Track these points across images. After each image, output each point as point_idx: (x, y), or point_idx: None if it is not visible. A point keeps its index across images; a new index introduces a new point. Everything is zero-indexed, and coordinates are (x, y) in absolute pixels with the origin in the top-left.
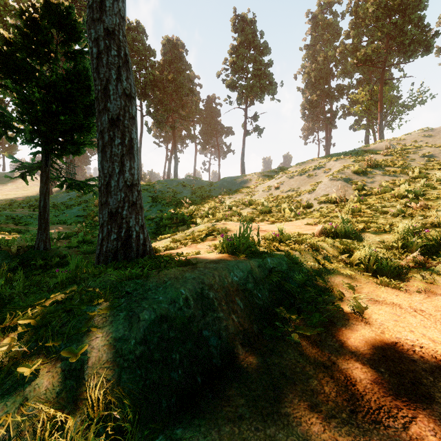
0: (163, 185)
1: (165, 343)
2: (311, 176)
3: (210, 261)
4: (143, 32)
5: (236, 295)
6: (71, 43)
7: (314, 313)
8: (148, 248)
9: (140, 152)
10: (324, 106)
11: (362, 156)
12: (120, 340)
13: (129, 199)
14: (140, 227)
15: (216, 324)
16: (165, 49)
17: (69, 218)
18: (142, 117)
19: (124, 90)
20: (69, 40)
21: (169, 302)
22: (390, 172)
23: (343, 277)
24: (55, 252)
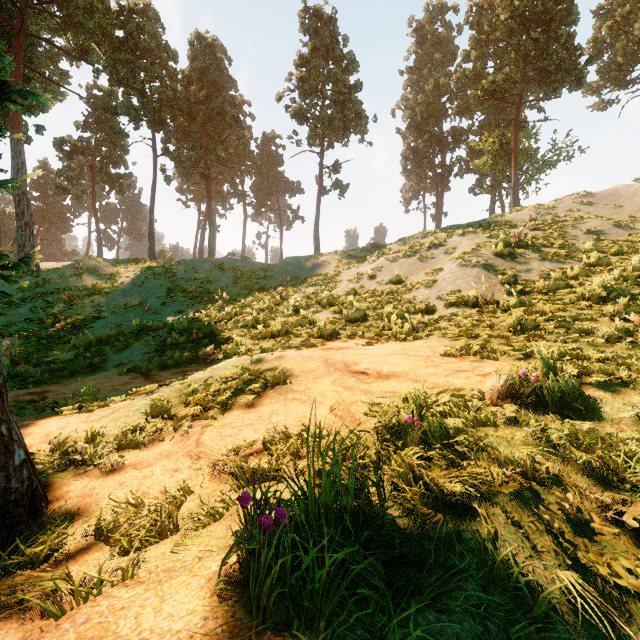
0: (188, 268)
1: None
2: (425, 258)
3: None
4: (157, 19)
5: None
6: None
7: None
8: None
9: (152, 214)
10: (433, 157)
11: (497, 229)
12: None
13: None
14: None
15: None
16: (194, 50)
17: (11, 323)
18: (155, 157)
19: None
20: None
21: None
22: (552, 255)
23: None
24: None
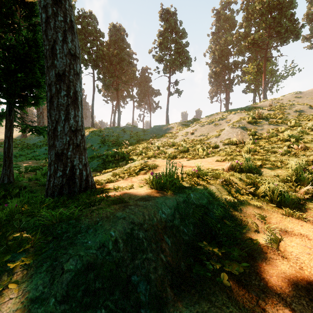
0: (109, 131)
1: (90, 297)
2: (216, 125)
3: (141, 198)
4: (95, 19)
5: (164, 232)
6: (32, 18)
7: (235, 247)
8: (90, 183)
9: (92, 107)
10: (224, 76)
11: (252, 110)
12: (37, 301)
13: (74, 142)
14: (83, 165)
15: (145, 267)
16: (111, 32)
17: (38, 155)
18: (94, 81)
19: (69, 50)
20: (31, 15)
21: (97, 246)
22: (274, 122)
23: (253, 208)
24: (17, 184)
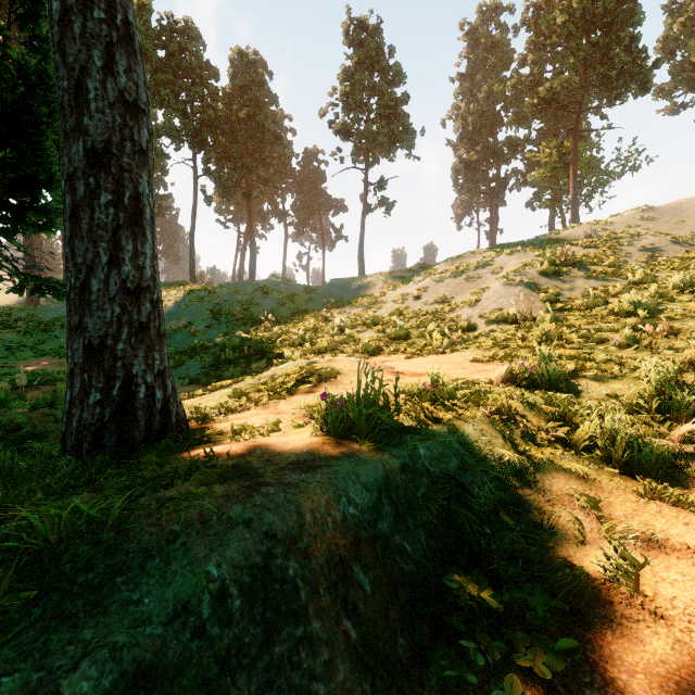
0: (231, 291)
1: None
2: (471, 278)
3: (295, 462)
4: (198, 37)
5: (353, 557)
6: (41, 21)
7: (531, 586)
8: (174, 417)
9: (192, 236)
10: (487, 170)
11: (549, 247)
12: None
13: (132, 318)
14: (157, 374)
15: (302, 663)
16: (235, 68)
17: (65, 345)
18: (196, 178)
19: (121, 93)
20: (36, 13)
21: (168, 614)
22: (597, 274)
23: (566, 477)
24: (1, 418)
